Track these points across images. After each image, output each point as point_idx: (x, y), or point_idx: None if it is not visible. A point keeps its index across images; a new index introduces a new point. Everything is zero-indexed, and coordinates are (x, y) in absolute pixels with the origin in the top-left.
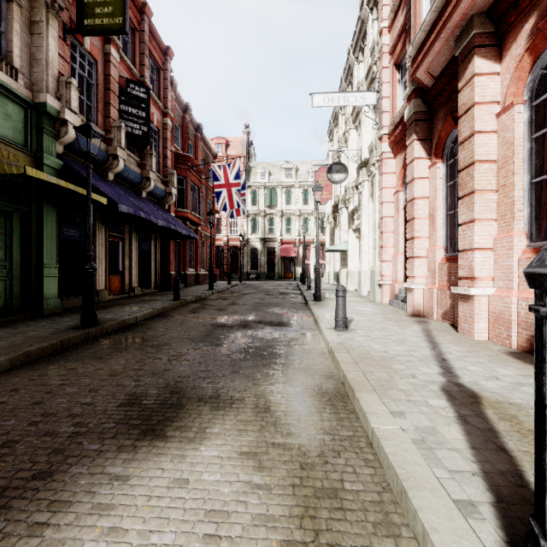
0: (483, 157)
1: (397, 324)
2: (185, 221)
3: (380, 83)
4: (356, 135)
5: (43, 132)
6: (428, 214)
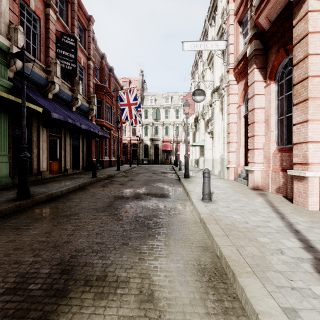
0: (315, 73)
1: (245, 196)
2: (102, 127)
3: (228, 35)
4: (210, 73)
5: None
6: (264, 119)
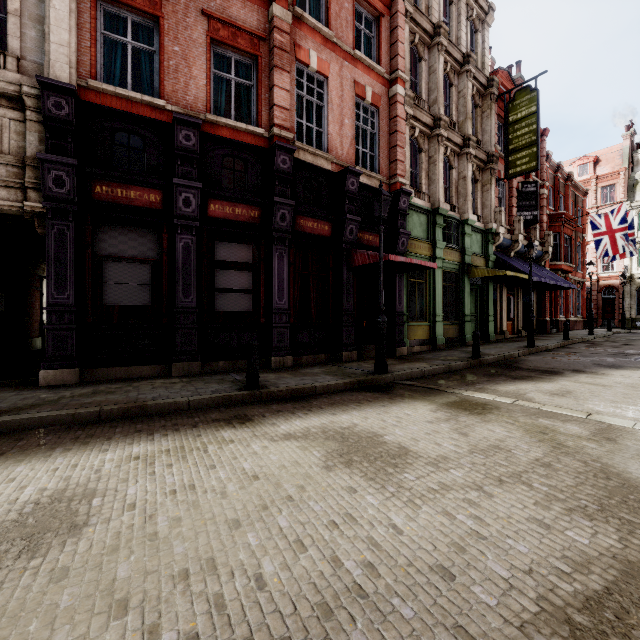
0: None
1: None
2: (556, 272)
3: None
4: None
5: (488, 243)
6: None
